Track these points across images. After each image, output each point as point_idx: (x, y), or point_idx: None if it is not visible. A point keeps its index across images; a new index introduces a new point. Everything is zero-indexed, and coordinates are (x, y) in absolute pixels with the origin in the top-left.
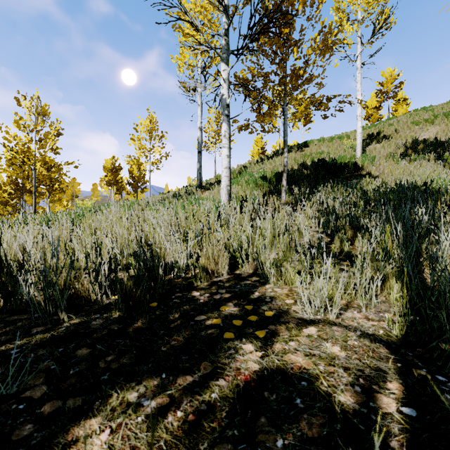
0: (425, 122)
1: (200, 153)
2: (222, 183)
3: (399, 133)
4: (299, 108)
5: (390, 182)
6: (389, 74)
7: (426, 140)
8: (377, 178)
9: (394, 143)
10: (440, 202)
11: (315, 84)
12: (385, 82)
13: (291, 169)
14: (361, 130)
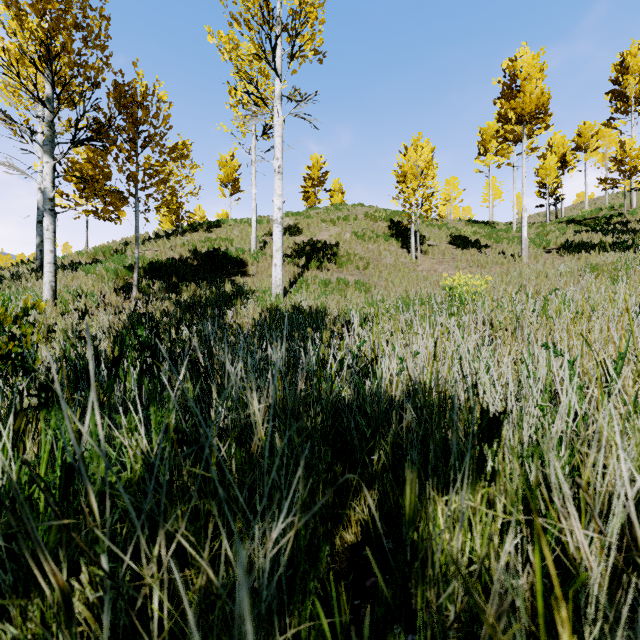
0: (329, 222)
1: (41, 223)
2: (45, 278)
3: (311, 228)
4: (226, 171)
5: (252, 283)
6: (316, 160)
7: (317, 242)
8: (252, 277)
9: (294, 240)
10: (236, 305)
11: (169, 186)
12: (312, 168)
13: (180, 256)
14: (255, 224)
